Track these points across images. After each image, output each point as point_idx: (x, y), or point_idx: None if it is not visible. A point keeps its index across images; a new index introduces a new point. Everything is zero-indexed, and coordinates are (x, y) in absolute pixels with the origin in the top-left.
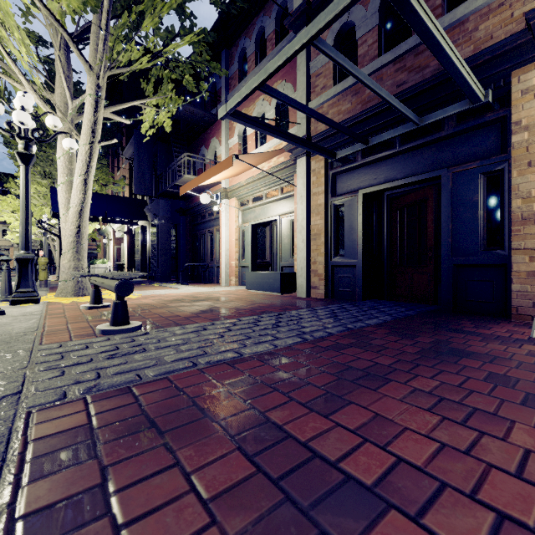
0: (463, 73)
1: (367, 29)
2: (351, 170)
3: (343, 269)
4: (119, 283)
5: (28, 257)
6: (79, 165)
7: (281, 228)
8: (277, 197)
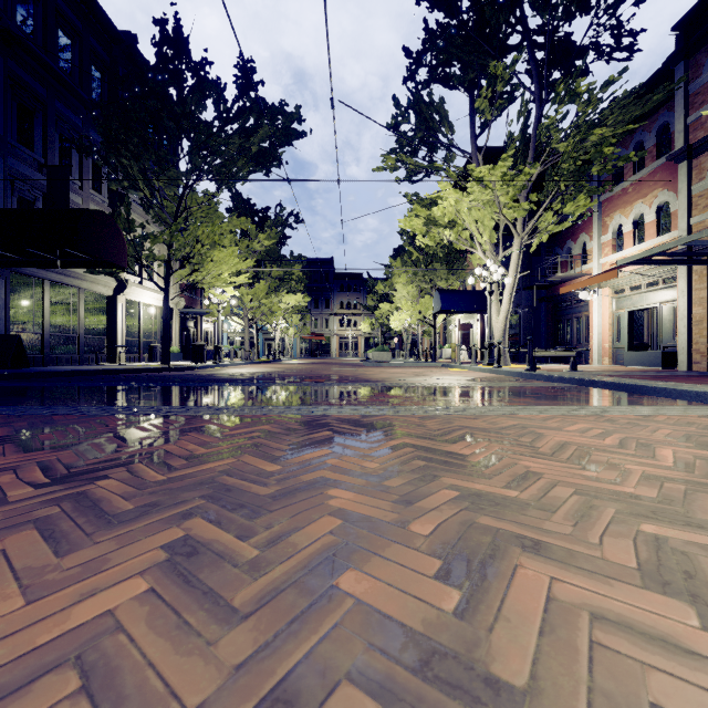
0: None
1: None
2: None
3: None
4: (577, 353)
5: (492, 343)
6: (508, 290)
7: (662, 314)
8: (657, 287)
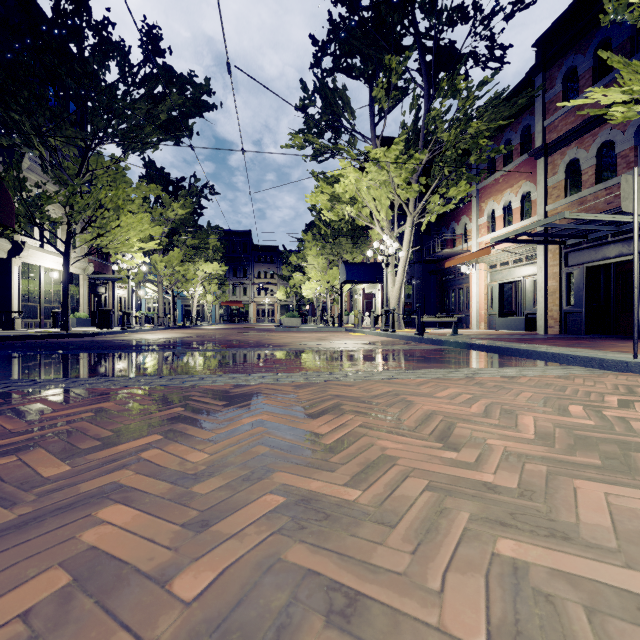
0: (625, 220)
1: (588, 166)
2: (579, 251)
3: (572, 315)
4: (458, 318)
5: (388, 310)
6: (402, 263)
7: (525, 286)
8: (521, 264)
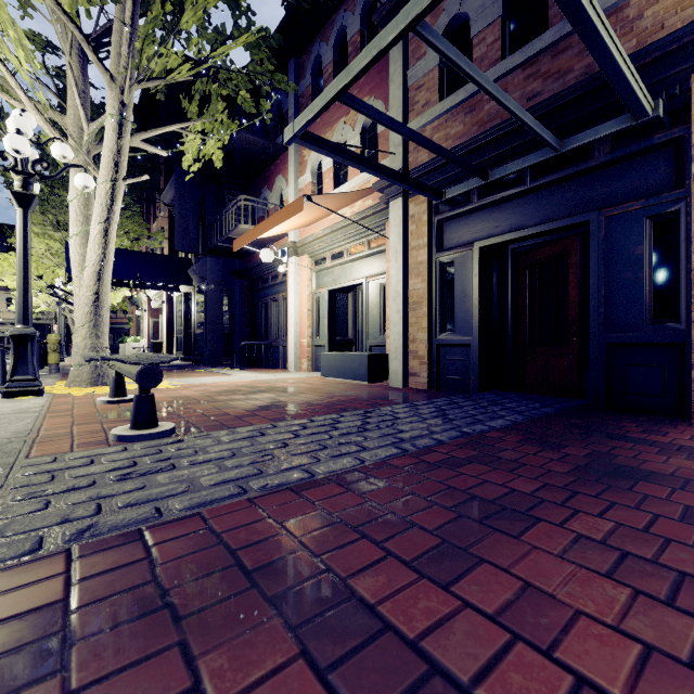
0: (626, 73)
1: (486, 23)
2: (463, 216)
3: (452, 350)
4: (142, 370)
5: (26, 333)
6: (98, 210)
7: (368, 295)
8: (362, 253)
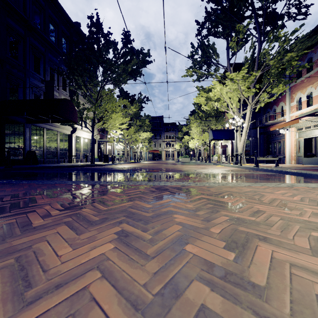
0: None
1: None
2: None
3: None
4: (279, 158)
5: (237, 154)
6: (245, 129)
7: None
8: None
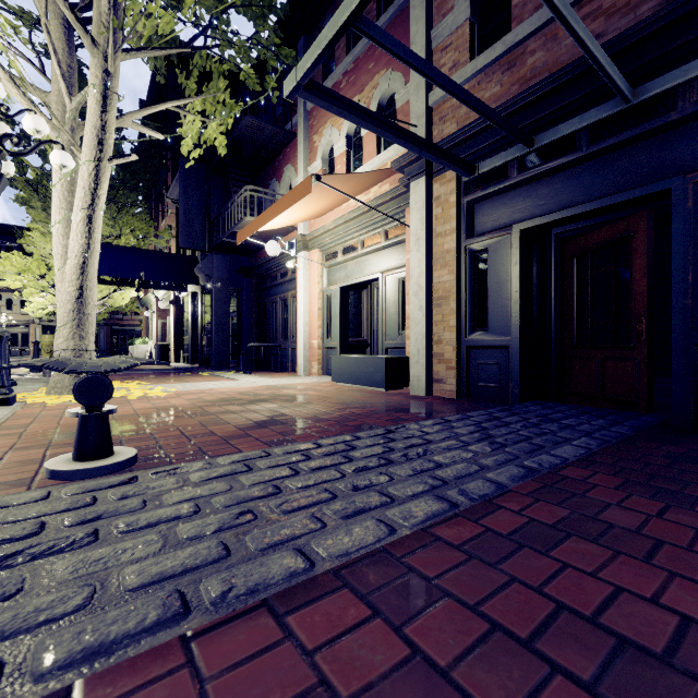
0: None
1: None
2: (499, 195)
3: (485, 352)
4: (83, 381)
5: None
6: (80, 195)
7: (385, 291)
8: (378, 245)
